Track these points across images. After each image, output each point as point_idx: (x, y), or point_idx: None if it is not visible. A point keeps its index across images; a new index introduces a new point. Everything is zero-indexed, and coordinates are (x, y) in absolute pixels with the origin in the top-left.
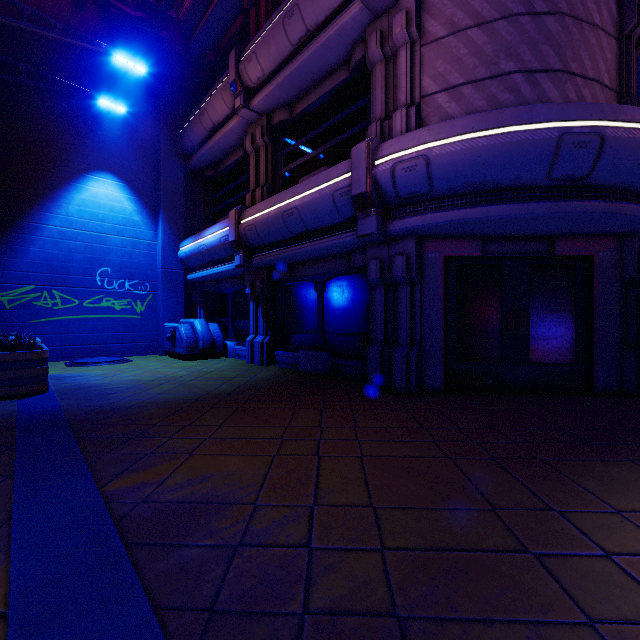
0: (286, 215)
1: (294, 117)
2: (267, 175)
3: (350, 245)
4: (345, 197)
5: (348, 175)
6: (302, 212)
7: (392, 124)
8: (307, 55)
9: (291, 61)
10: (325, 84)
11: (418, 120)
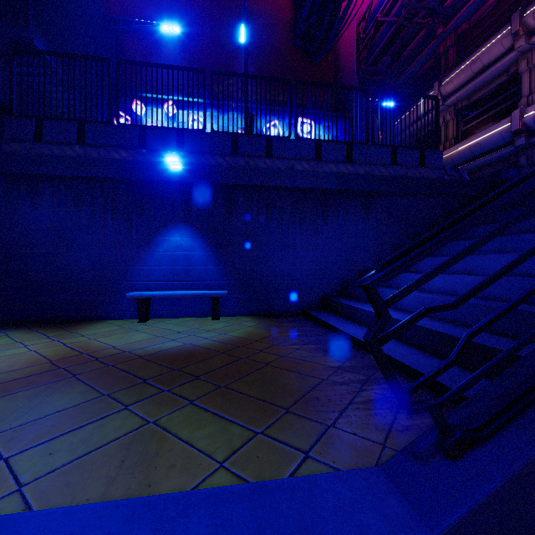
0: (472, 148)
1: (471, 102)
2: (453, 134)
3: (509, 153)
4: (507, 133)
5: (509, 124)
6: (482, 144)
7: (533, 97)
8: (483, 76)
9: (473, 80)
10: (492, 84)
11: None
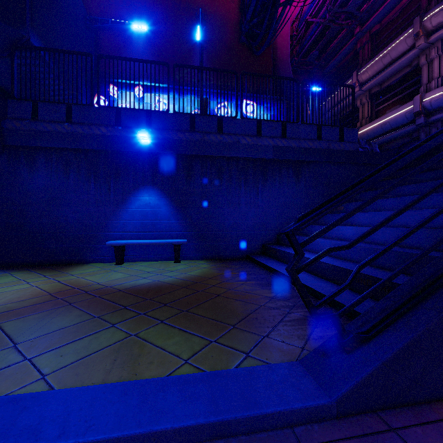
0: (382, 125)
1: (382, 88)
2: (368, 113)
3: (412, 130)
4: (410, 114)
5: (411, 106)
6: (390, 123)
7: (430, 85)
8: (392, 68)
9: (384, 71)
10: (398, 74)
11: (442, 82)
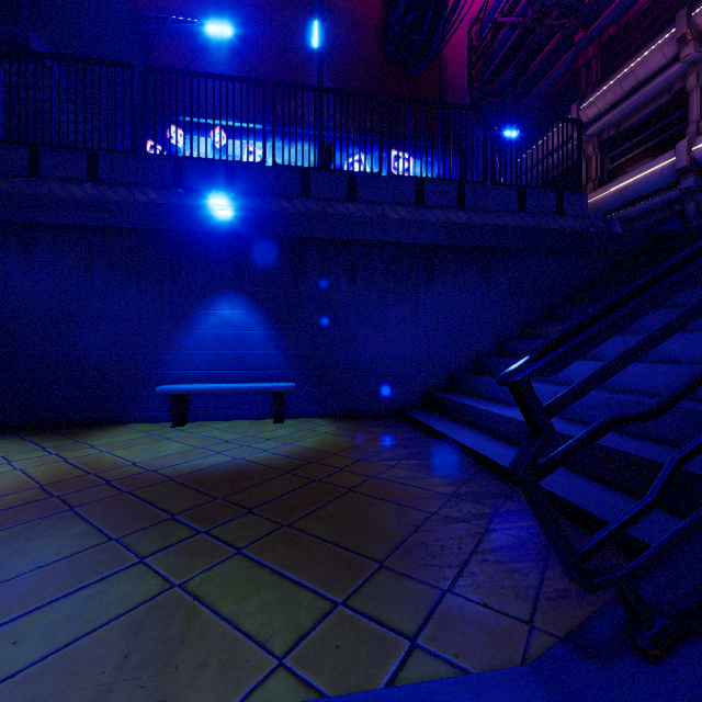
0: (622, 192)
1: (620, 131)
2: (596, 173)
3: (672, 198)
4: (670, 171)
5: (672, 159)
6: (636, 187)
7: None
8: (637, 96)
9: (624, 102)
10: (649, 106)
11: None
